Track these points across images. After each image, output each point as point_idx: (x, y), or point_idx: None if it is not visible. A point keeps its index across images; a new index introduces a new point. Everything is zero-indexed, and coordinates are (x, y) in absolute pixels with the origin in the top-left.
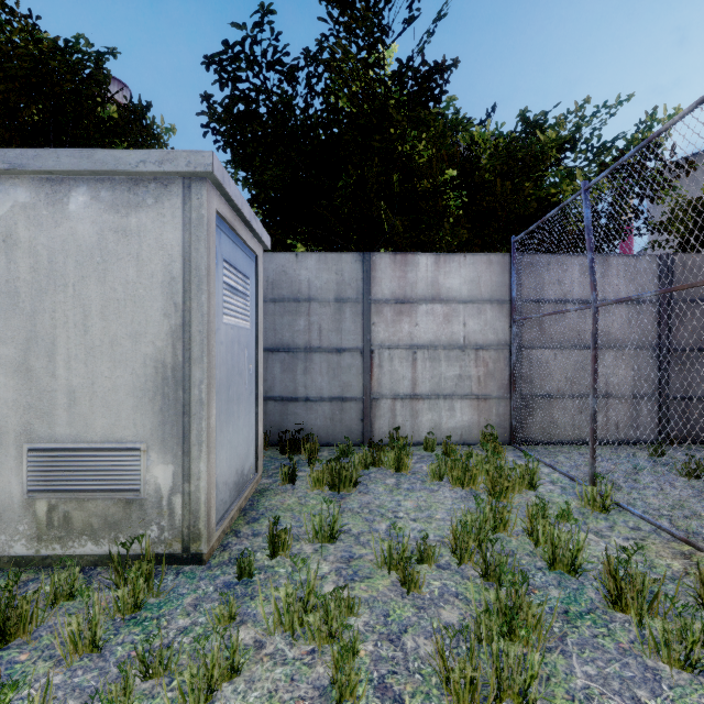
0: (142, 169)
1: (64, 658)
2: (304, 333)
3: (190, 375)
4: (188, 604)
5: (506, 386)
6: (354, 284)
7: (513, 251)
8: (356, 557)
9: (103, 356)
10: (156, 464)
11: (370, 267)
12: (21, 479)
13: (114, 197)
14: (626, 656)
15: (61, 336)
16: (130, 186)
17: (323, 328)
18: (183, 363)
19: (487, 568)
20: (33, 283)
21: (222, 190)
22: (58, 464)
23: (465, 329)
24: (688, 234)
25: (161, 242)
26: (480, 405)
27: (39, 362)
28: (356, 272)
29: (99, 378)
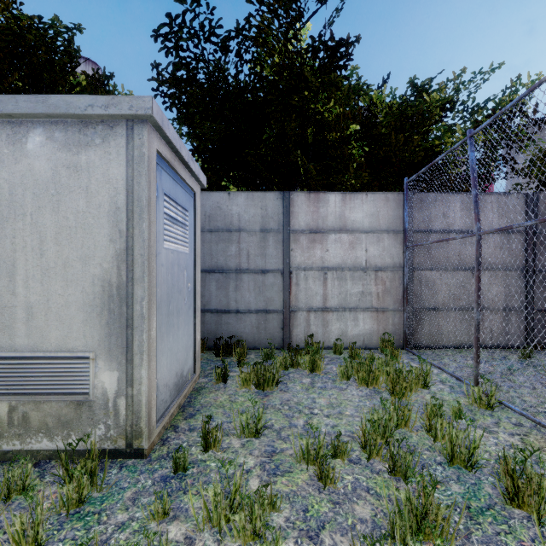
0: (90, 113)
1: None
2: (235, 258)
3: (133, 293)
4: (128, 498)
5: (400, 301)
6: (276, 217)
7: (406, 190)
8: (278, 451)
9: (57, 277)
10: (103, 371)
11: (289, 204)
12: None
13: (67, 137)
14: None
15: (20, 258)
16: (80, 128)
17: (251, 253)
18: (126, 282)
19: (394, 464)
20: None
21: (162, 133)
22: (18, 371)
23: (367, 254)
24: (545, 178)
25: (107, 177)
26: (379, 316)
27: (1, 281)
28: (278, 207)
29: (53, 296)
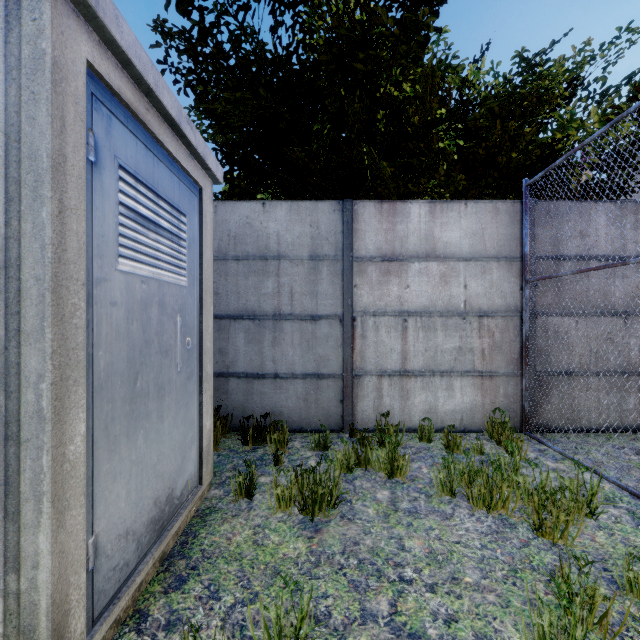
0: None
1: None
2: (272, 297)
3: (19, 364)
4: None
5: (516, 361)
6: (332, 238)
7: (525, 197)
8: None
9: None
10: None
11: (351, 218)
12: None
13: None
14: None
15: None
16: None
17: (295, 291)
18: (4, 340)
19: None
20: None
21: (101, 29)
22: None
23: (466, 292)
24: None
25: None
26: (484, 383)
27: None
28: (335, 224)
29: None
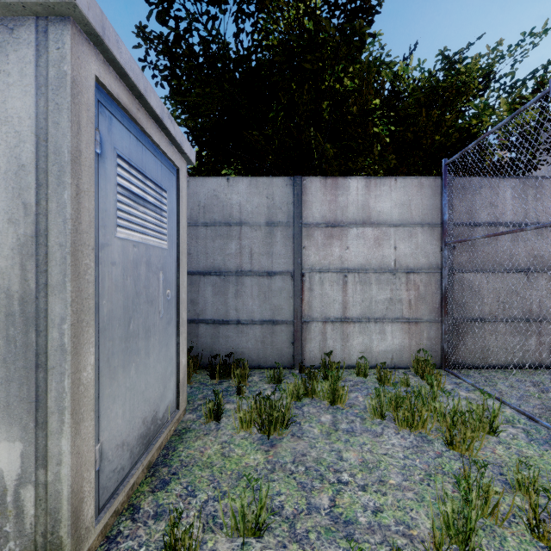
0: None
1: None
2: (235, 257)
3: (47, 310)
4: None
5: (437, 310)
6: (285, 208)
7: (444, 174)
8: None
9: None
10: None
11: (300, 191)
12: None
13: None
14: None
15: None
16: None
17: (254, 251)
18: (35, 292)
19: None
20: None
21: (106, 52)
22: None
23: (396, 252)
24: None
25: (3, 113)
26: (411, 328)
27: None
28: (287, 196)
29: None
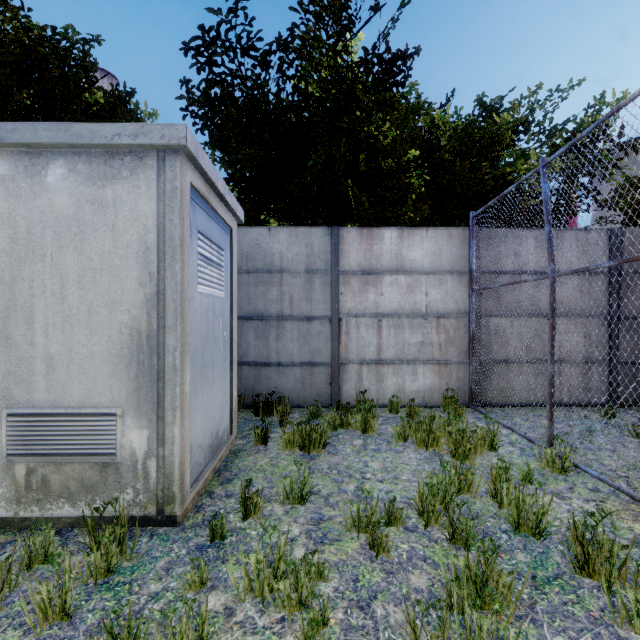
0: (117, 142)
1: (33, 627)
2: (276, 302)
3: (165, 342)
4: (161, 568)
5: (466, 352)
6: (323, 256)
7: (472, 225)
8: (326, 518)
9: (80, 324)
10: (132, 429)
11: (338, 241)
12: (0, 443)
13: (91, 169)
14: (597, 625)
15: (39, 304)
16: (106, 159)
17: (294, 297)
18: (157, 331)
19: (454, 531)
20: (12, 253)
21: (196, 164)
22: (36, 429)
23: (427, 298)
24: (633, 210)
25: (136, 213)
26: (441, 369)
27: (17, 330)
28: (325, 245)
29: (76, 346)
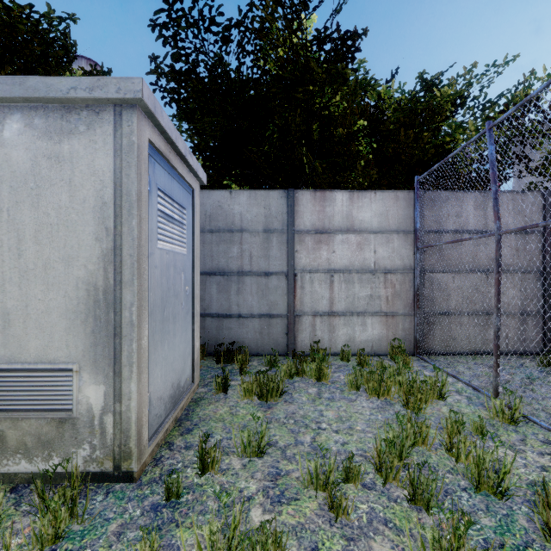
0: (73, 96)
1: None
2: (237, 259)
3: (121, 298)
4: (112, 532)
5: (411, 305)
6: (280, 217)
7: (417, 188)
8: (283, 473)
9: (37, 279)
10: (88, 385)
11: (293, 203)
12: None
13: (47, 124)
14: None
15: None
16: (62, 113)
17: (254, 255)
18: (114, 286)
19: (415, 491)
20: None
21: (155, 121)
22: None
23: (376, 255)
24: None
25: (92, 168)
26: (388, 321)
27: None
28: (282, 206)
29: (33, 301)
